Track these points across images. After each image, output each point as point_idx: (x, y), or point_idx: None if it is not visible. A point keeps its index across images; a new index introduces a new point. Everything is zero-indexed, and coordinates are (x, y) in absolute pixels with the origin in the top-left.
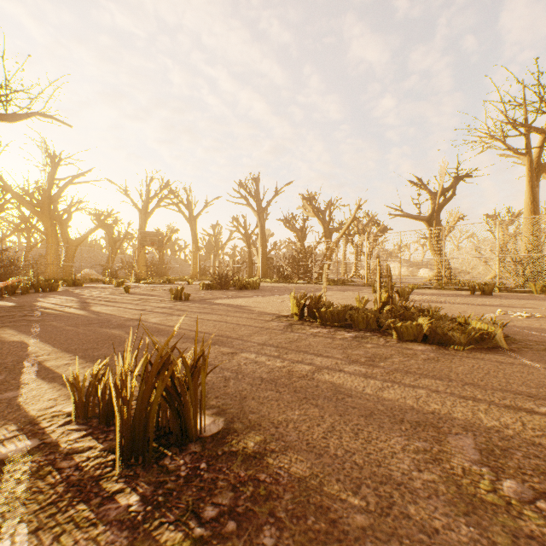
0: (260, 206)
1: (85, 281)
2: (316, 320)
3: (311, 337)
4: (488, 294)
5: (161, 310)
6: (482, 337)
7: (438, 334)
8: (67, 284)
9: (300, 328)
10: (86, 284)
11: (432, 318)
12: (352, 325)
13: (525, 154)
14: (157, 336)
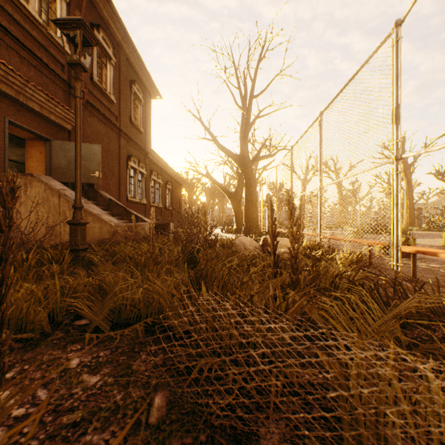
0: (405, 162)
1: None
2: None
3: None
4: None
5: None
6: None
7: None
8: None
9: None
10: None
11: None
12: None
13: None
14: None
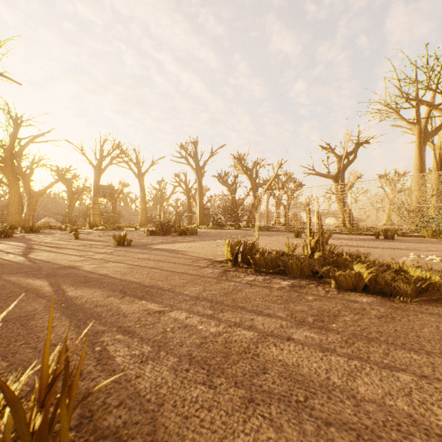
0: (198, 164)
1: (45, 228)
2: (251, 266)
3: (247, 287)
4: (390, 239)
5: (101, 255)
6: (424, 286)
7: (380, 284)
8: (25, 231)
9: (235, 276)
10: (44, 230)
11: (365, 264)
12: (286, 271)
13: (415, 123)
14: (81, 288)
